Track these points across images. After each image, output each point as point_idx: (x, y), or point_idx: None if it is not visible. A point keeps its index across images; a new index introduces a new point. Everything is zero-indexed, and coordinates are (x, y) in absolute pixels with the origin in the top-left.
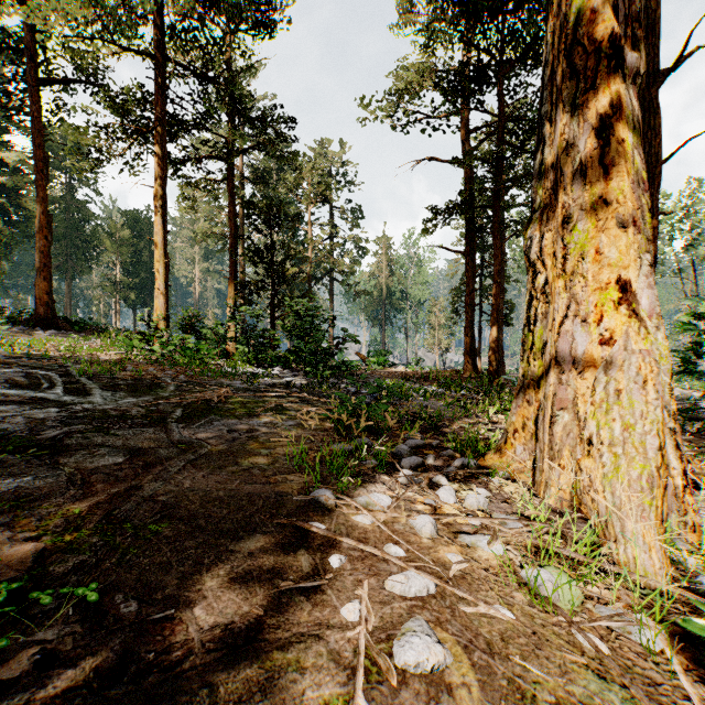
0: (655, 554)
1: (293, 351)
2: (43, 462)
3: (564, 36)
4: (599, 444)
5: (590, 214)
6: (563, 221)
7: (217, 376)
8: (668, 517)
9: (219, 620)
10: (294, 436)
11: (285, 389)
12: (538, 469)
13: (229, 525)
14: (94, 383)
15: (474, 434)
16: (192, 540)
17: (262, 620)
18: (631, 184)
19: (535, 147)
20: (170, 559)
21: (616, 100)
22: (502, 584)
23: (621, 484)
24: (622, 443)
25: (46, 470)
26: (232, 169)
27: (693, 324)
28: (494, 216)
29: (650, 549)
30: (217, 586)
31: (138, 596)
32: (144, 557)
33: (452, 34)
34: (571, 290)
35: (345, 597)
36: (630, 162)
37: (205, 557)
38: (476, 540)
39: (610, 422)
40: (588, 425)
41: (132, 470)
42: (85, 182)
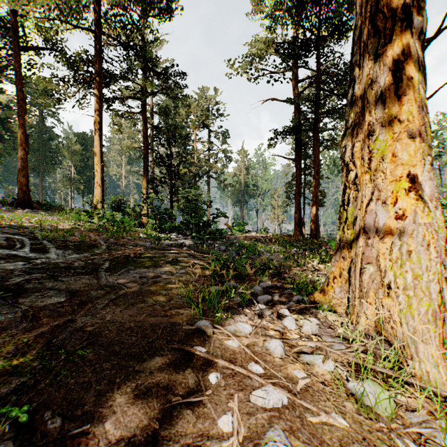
0: (441, 369)
1: (184, 223)
2: (7, 301)
3: (369, 8)
4: (396, 288)
5: (388, 129)
6: (369, 134)
7: (134, 239)
8: (445, 339)
9: (124, 433)
10: (184, 281)
11: (179, 248)
12: (351, 304)
13: (136, 350)
14: (51, 244)
15: (305, 279)
16: (108, 362)
17: (158, 432)
18: (417, 108)
19: (348, 84)
20: (90, 379)
21: (406, 50)
22: (335, 395)
23: (413, 317)
24: (413, 288)
25: (8, 308)
26: (145, 105)
27: (446, 205)
28: (314, 136)
29: (437, 365)
30: (124, 402)
31: (62, 412)
32: (71, 378)
33: (286, 19)
34: (374, 181)
35: (221, 409)
36: (416, 93)
37: (117, 377)
38: (313, 359)
39: (404, 273)
40: (388, 275)
41: (70, 307)
42: (51, 114)
